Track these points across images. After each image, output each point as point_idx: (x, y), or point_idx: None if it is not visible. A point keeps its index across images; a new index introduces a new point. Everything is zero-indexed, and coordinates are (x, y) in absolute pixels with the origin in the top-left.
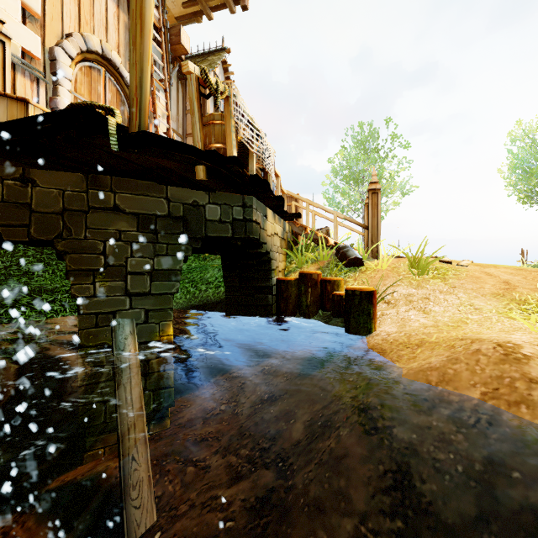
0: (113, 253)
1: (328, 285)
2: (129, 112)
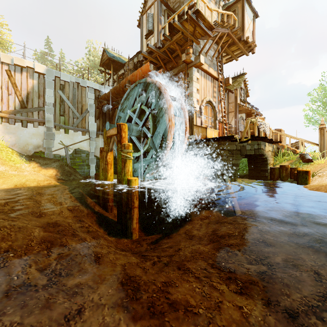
0: (223, 159)
1: (292, 169)
2: (241, 138)
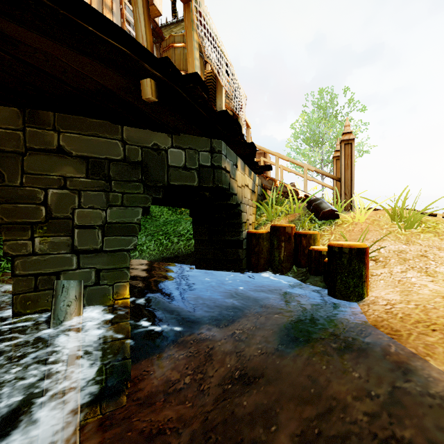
0: (56, 203)
1: (303, 239)
2: None
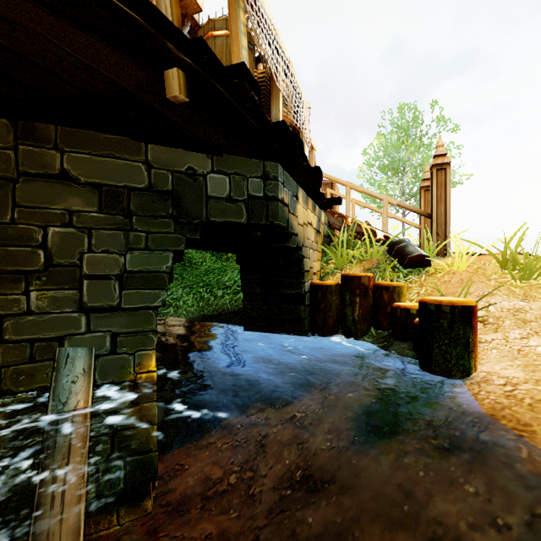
0: (58, 245)
1: (384, 293)
2: None
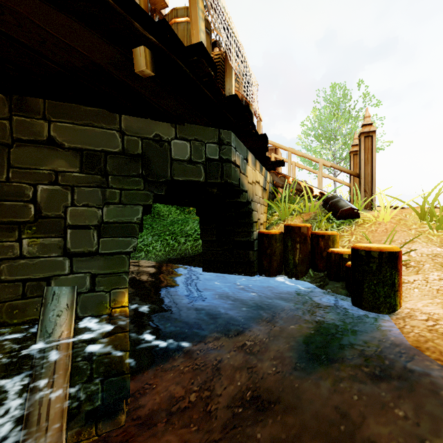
0: (46, 200)
1: (320, 240)
2: None
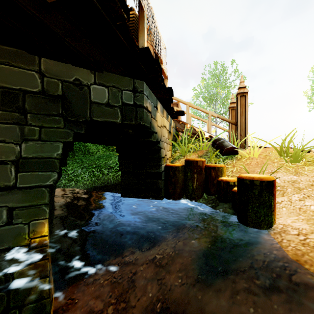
0: None
1: (212, 171)
2: None
